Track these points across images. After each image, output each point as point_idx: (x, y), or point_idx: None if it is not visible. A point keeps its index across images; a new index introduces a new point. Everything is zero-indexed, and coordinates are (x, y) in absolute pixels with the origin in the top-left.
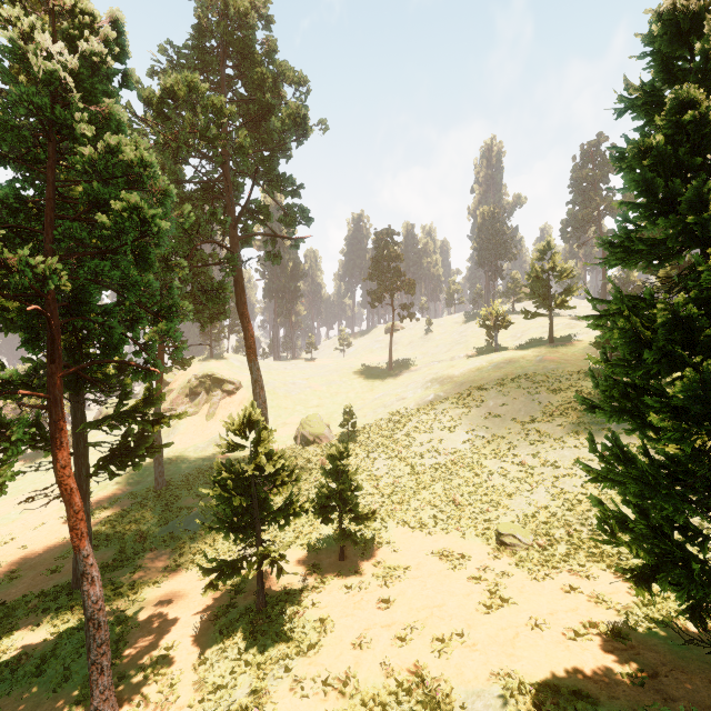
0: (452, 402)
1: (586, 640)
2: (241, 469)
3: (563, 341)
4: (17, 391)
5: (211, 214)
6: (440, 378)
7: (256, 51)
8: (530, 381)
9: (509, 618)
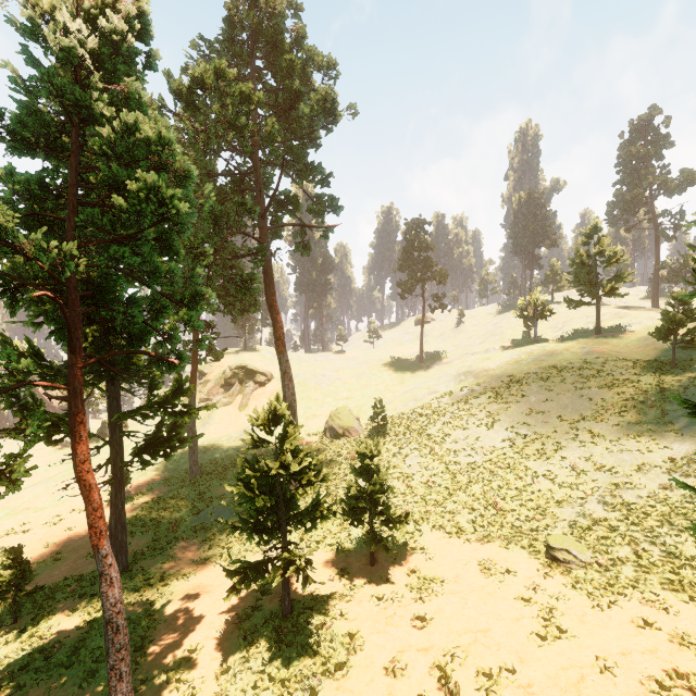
0: (489, 397)
1: (674, 695)
2: (267, 465)
3: (612, 332)
4: (36, 382)
5: (240, 205)
6: (474, 371)
7: (284, 38)
8: (577, 375)
9: (570, 654)
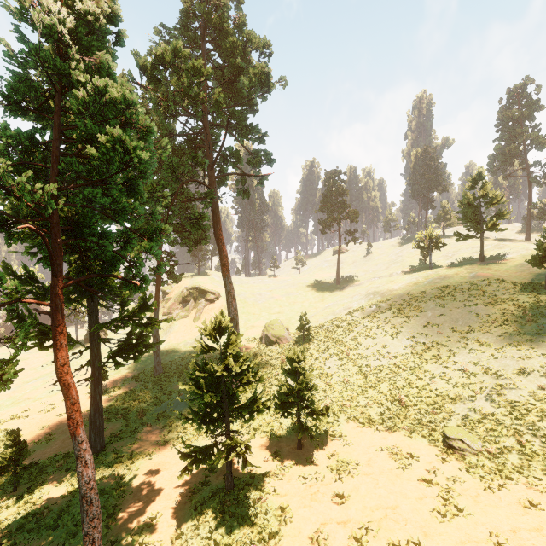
0: (393, 312)
1: None
2: (213, 367)
3: (494, 260)
4: (24, 300)
5: (193, 158)
6: (381, 291)
7: (228, 25)
8: (466, 295)
9: (467, 530)
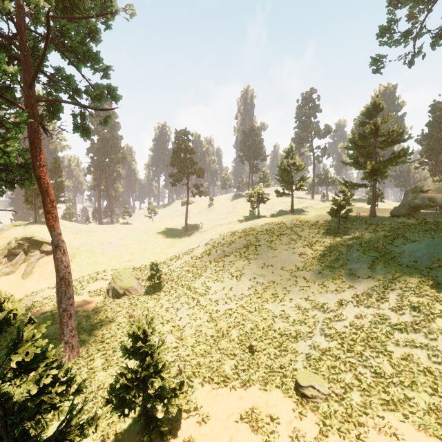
0: (236, 256)
1: None
2: None
3: (299, 211)
4: None
5: None
6: (224, 237)
7: None
8: (289, 239)
9: None
